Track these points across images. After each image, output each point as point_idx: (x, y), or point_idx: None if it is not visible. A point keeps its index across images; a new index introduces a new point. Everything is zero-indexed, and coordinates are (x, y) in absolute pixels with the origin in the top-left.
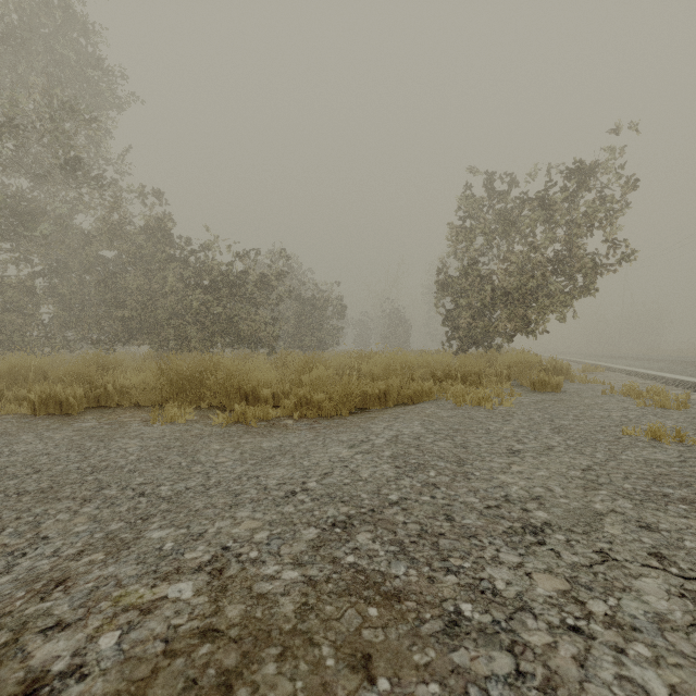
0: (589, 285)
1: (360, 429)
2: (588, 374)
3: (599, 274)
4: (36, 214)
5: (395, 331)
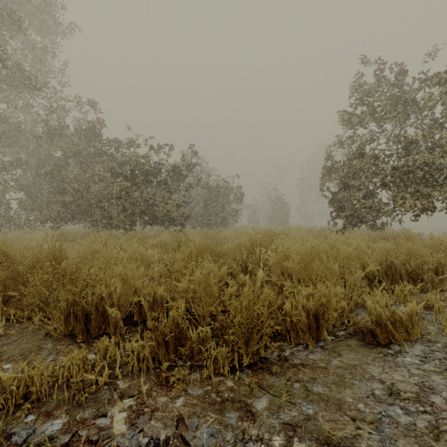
0: None
1: None
2: None
3: None
4: None
5: (278, 212)
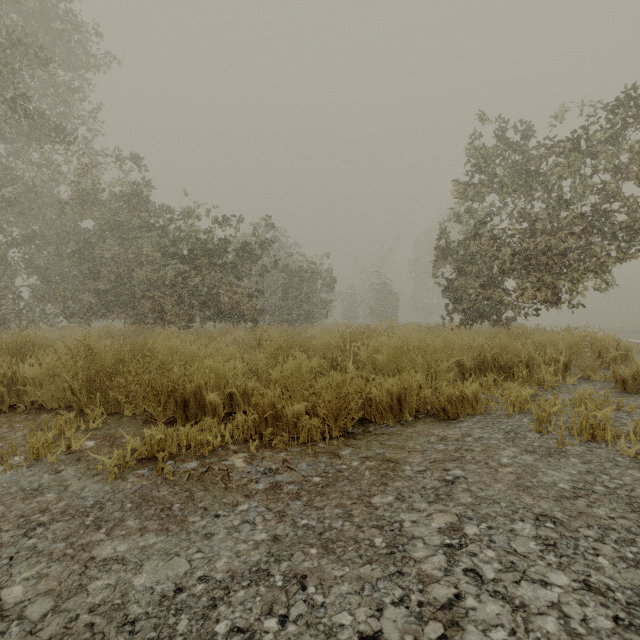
0: None
1: (377, 532)
2: (639, 356)
3: None
4: (3, 179)
5: (383, 304)
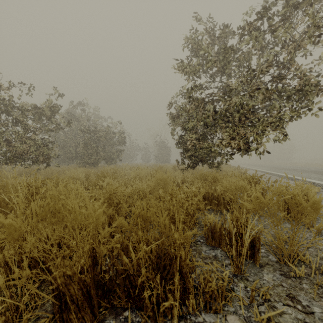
0: (310, 104)
1: None
2: None
3: (315, 95)
4: None
5: (161, 153)
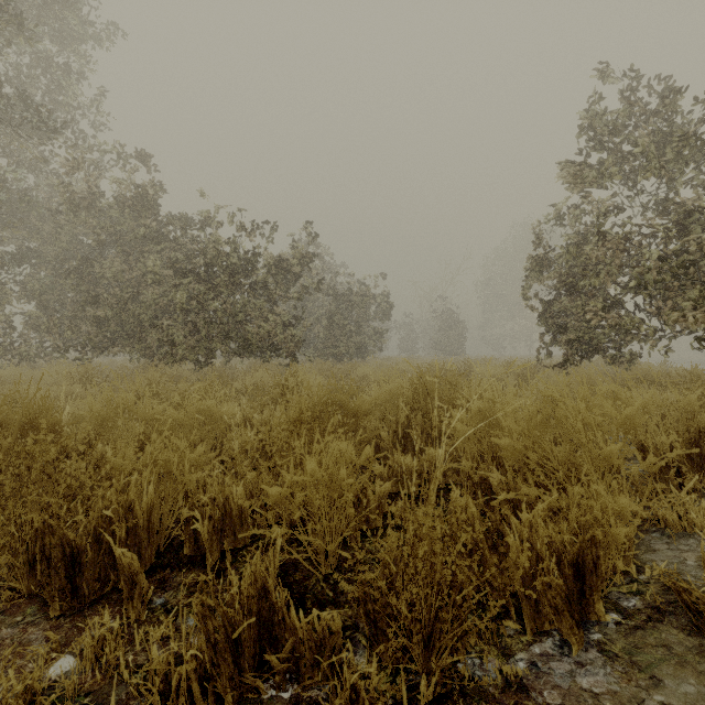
0: None
1: None
2: None
3: None
4: None
5: (447, 334)
